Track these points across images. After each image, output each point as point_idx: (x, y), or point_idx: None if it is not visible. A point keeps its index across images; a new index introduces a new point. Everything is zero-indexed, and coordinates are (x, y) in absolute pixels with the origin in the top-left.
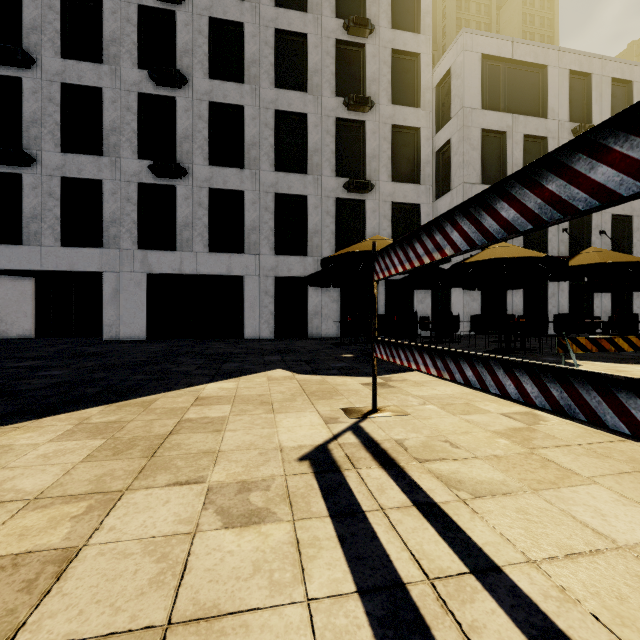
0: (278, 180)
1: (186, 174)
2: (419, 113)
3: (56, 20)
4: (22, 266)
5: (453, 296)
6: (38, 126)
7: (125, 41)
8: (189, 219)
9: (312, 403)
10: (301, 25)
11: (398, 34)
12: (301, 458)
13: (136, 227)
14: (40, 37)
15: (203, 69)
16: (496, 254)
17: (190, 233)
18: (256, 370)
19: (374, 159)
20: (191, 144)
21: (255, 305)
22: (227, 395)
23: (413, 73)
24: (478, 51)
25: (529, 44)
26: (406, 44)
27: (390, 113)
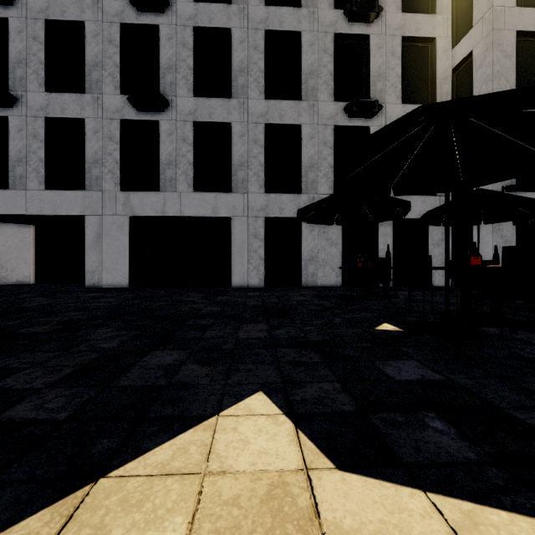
0: (268, 109)
1: (168, 105)
2: (435, 20)
3: None
4: (8, 211)
5: (476, 238)
6: (23, 66)
7: None
8: (172, 156)
9: None
10: None
11: None
12: None
13: (118, 167)
14: None
15: None
16: None
17: (173, 171)
18: (194, 400)
19: (380, 78)
20: (174, 75)
21: (243, 249)
22: None
23: None
24: None
25: None
26: None
27: (399, 23)
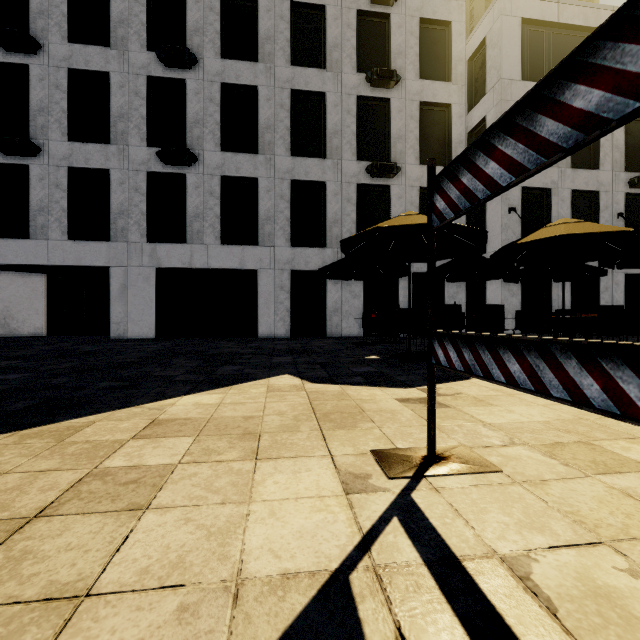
0: (294, 165)
1: (196, 161)
2: (450, 88)
3: (63, 3)
4: (29, 261)
5: (489, 291)
6: (45, 115)
7: (133, 22)
8: (200, 209)
9: (324, 437)
10: None
11: (427, 1)
12: None
13: (144, 219)
14: (47, 21)
15: (214, 48)
16: (562, 230)
17: (201, 224)
18: (256, 376)
19: (400, 140)
20: (202, 129)
21: (270, 301)
22: (198, 417)
23: (443, 44)
24: (518, 15)
25: (578, 5)
26: (436, 12)
27: (418, 89)
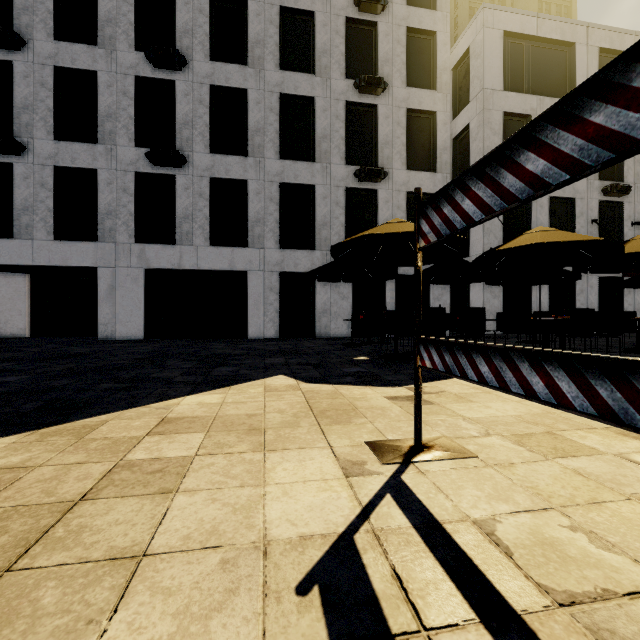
0: (284, 168)
1: (185, 162)
2: (435, 96)
3: None
4: (13, 261)
5: (472, 293)
6: (29, 112)
7: (121, 21)
8: (189, 211)
9: (322, 431)
10: (308, 2)
11: (413, 11)
12: (303, 582)
13: (133, 219)
14: (32, 18)
15: (204, 50)
16: (538, 238)
17: (190, 225)
18: (252, 376)
19: (387, 145)
20: (191, 130)
21: (259, 302)
22: (205, 415)
23: (429, 53)
24: (500, 28)
25: (555, 20)
26: (421, 22)
27: (404, 96)
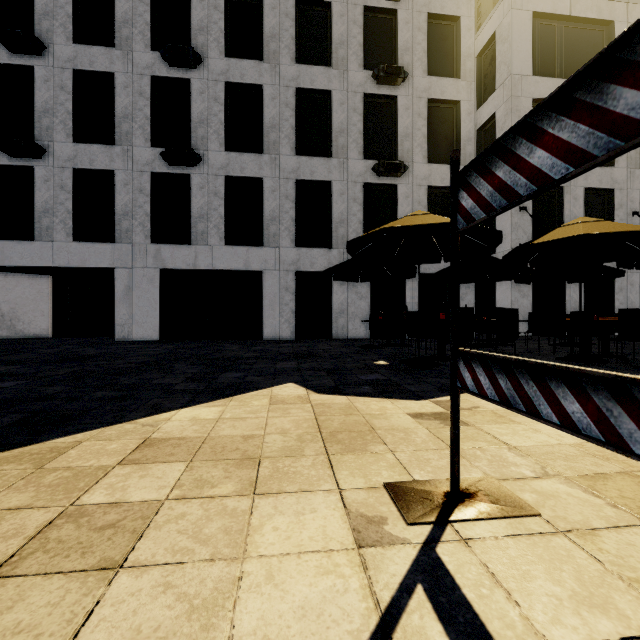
0: (300, 165)
1: (200, 161)
2: (459, 84)
3: (68, 4)
4: (34, 263)
5: (498, 292)
6: (50, 116)
7: (137, 22)
8: (204, 210)
9: (331, 463)
10: None
11: None
12: None
13: (149, 220)
14: (52, 23)
15: (219, 47)
16: (581, 230)
17: (205, 225)
18: (259, 384)
19: (407, 138)
20: (206, 129)
21: (275, 303)
22: (194, 436)
23: (452, 40)
24: (529, 9)
25: None
26: (444, 7)
27: (425, 86)
